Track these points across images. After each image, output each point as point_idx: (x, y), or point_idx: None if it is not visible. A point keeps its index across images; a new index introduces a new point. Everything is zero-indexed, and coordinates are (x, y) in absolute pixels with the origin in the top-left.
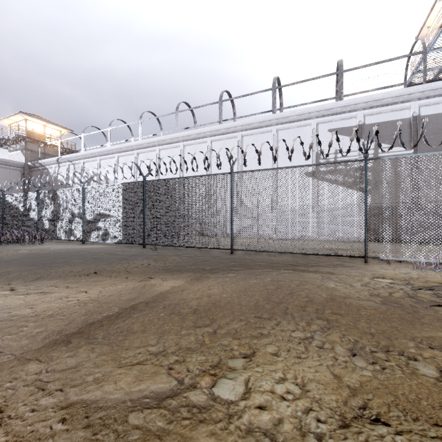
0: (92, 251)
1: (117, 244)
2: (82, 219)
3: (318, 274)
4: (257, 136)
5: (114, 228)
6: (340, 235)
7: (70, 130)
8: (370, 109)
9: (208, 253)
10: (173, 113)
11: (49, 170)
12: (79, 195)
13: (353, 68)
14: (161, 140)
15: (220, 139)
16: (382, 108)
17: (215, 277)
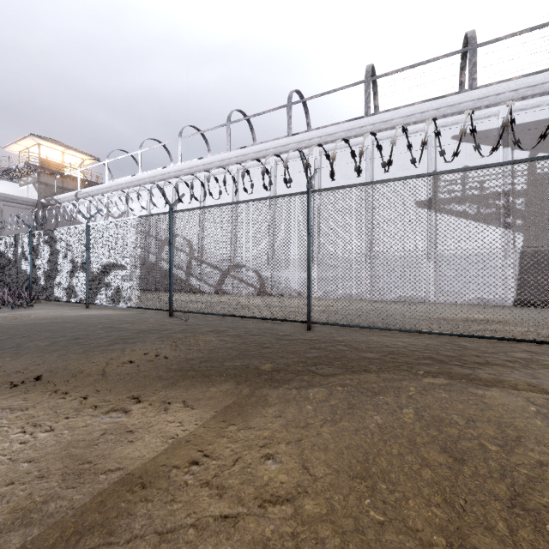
0: (86, 322)
1: (135, 309)
2: (86, 272)
3: (515, 394)
4: (343, 151)
5: (129, 284)
6: (472, 295)
7: (95, 158)
8: (522, 101)
9: (269, 328)
10: (223, 125)
11: (66, 209)
12: (81, 236)
13: (492, 40)
14: (208, 163)
15: (289, 158)
16: (542, 97)
17: (281, 402)
